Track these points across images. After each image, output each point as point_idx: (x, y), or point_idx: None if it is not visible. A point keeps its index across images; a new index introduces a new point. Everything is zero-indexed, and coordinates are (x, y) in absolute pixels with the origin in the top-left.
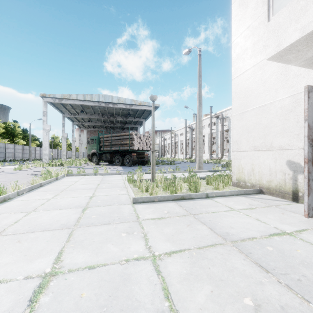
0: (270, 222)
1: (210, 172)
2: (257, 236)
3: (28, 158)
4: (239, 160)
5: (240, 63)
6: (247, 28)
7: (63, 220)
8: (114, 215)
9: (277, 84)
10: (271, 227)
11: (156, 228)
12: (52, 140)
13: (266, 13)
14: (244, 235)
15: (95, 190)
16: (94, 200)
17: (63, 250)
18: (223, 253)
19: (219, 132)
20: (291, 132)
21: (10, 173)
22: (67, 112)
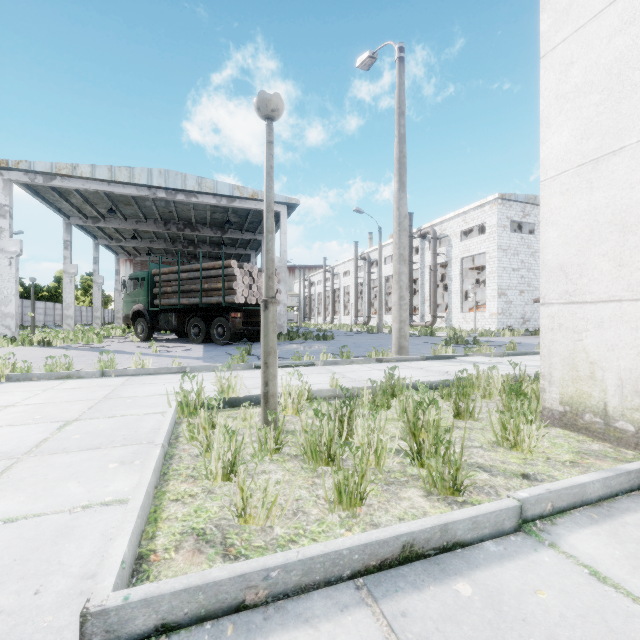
0: None
1: (430, 362)
2: None
3: None
4: (578, 333)
5: None
6: None
7: None
8: None
9: None
10: None
11: None
12: (30, 280)
13: None
14: None
15: None
16: None
17: None
18: None
19: (428, 269)
20: None
21: None
22: (76, 214)
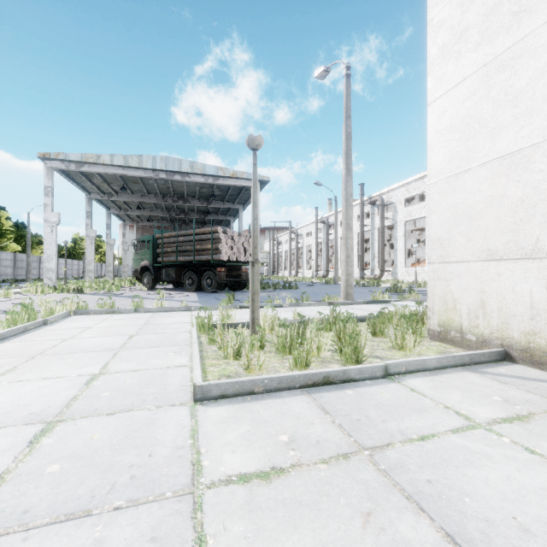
0: None
1: (369, 305)
2: None
3: (25, 277)
4: (447, 281)
5: (449, 64)
6: None
7: None
8: (124, 459)
9: None
10: None
11: (253, 540)
12: (64, 243)
13: None
14: None
15: (113, 355)
16: (95, 389)
17: None
18: None
19: (377, 231)
20: None
21: None
22: (95, 191)
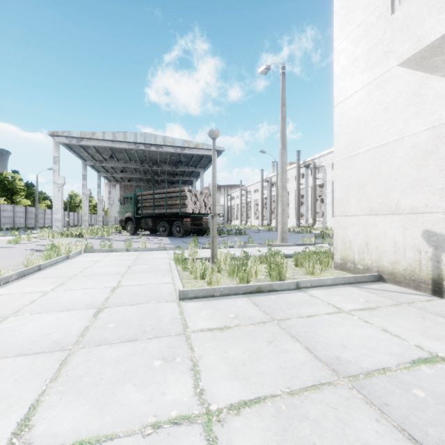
0: (406, 336)
1: (299, 247)
2: (390, 365)
3: (33, 225)
4: (346, 229)
5: (346, 80)
6: (357, 26)
7: (58, 333)
8: (146, 322)
9: (406, 110)
10: (410, 346)
11: (215, 348)
12: (67, 199)
13: (388, 1)
14: (368, 363)
15: (122, 277)
16: (118, 293)
17: (41, 401)
18: (337, 405)
19: (310, 188)
20: (430, 185)
21: (0, 248)
22: (90, 159)
